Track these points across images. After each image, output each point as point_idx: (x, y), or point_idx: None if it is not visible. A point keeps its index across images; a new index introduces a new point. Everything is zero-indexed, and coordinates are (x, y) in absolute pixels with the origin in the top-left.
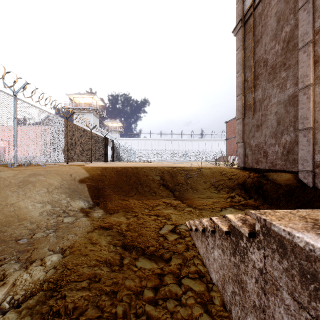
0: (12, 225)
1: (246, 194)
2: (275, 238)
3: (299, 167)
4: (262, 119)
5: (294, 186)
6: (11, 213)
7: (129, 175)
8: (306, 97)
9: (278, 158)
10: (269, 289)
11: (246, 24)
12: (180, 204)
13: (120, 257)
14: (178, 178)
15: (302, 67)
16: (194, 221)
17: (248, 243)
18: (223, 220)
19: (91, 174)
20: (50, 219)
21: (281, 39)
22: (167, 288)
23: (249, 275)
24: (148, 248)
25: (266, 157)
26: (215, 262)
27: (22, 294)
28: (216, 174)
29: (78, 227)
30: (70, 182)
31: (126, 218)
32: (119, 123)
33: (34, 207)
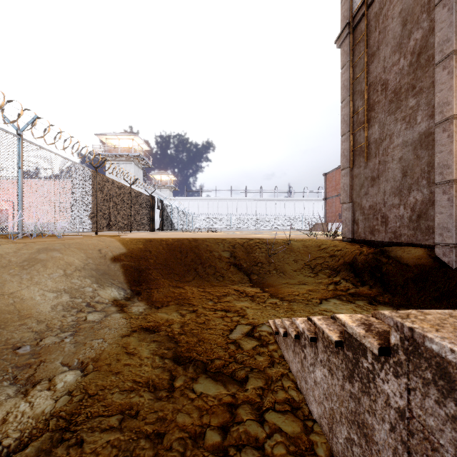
0: (10, 325)
1: (357, 279)
2: (430, 361)
3: (436, 239)
4: (380, 169)
5: (428, 267)
6: (9, 307)
7: (184, 250)
8: (447, 135)
9: (404, 225)
10: (417, 446)
11: (355, 30)
12: (259, 294)
13: (169, 376)
14: (256, 255)
15: (440, 90)
16: (283, 321)
17: (377, 363)
18: (330, 322)
19: (130, 249)
20: (67, 316)
21: (409, 50)
22: (242, 428)
23: (378, 416)
24: (212, 361)
25: (385, 224)
26: (317, 388)
27: (15, 437)
28: (311, 249)
29: (108, 328)
30: (99, 261)
31: (179, 314)
32: (171, 176)
33: (43, 298)
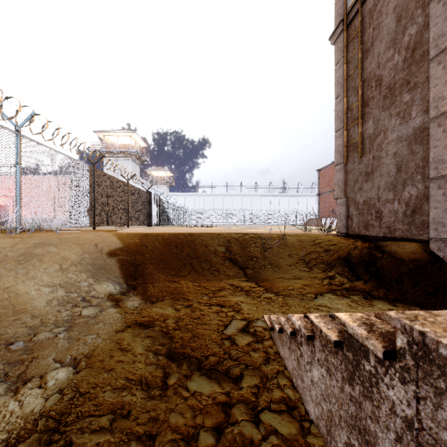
0: (4, 320)
1: (352, 274)
2: (444, 369)
3: (431, 234)
4: (374, 164)
5: (423, 262)
6: (3, 302)
7: (180, 245)
8: (442, 130)
9: (399, 220)
10: None
11: (349, 27)
12: (254, 288)
13: (163, 374)
14: (251, 250)
15: (435, 85)
16: (278, 317)
17: (380, 367)
18: (328, 319)
19: (126, 244)
20: (62, 311)
21: (403, 45)
22: (237, 429)
23: (382, 424)
24: (206, 358)
25: (379, 219)
26: (314, 387)
27: (2, 438)
28: (306, 243)
29: (102, 323)
30: (95, 256)
31: (174, 309)
32: (167, 172)
33: (39, 293)
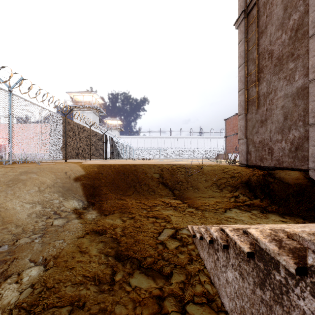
0: None
1: (251, 194)
2: None
3: (310, 165)
4: (267, 114)
5: (304, 186)
6: None
7: (127, 173)
8: None
9: (285, 155)
10: None
11: (249, 15)
12: (180, 204)
13: (111, 272)
14: (178, 176)
15: (313, 56)
16: (199, 228)
17: (291, 279)
18: (240, 233)
19: (87, 172)
20: (39, 222)
21: (289, 27)
22: None
23: None
24: (145, 259)
25: (271, 154)
26: (229, 286)
27: None
28: (217, 172)
29: (68, 231)
30: (65, 181)
31: (122, 220)
32: (118, 121)
33: (22, 208)
